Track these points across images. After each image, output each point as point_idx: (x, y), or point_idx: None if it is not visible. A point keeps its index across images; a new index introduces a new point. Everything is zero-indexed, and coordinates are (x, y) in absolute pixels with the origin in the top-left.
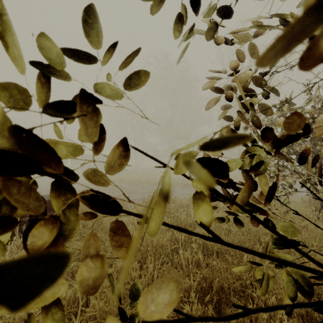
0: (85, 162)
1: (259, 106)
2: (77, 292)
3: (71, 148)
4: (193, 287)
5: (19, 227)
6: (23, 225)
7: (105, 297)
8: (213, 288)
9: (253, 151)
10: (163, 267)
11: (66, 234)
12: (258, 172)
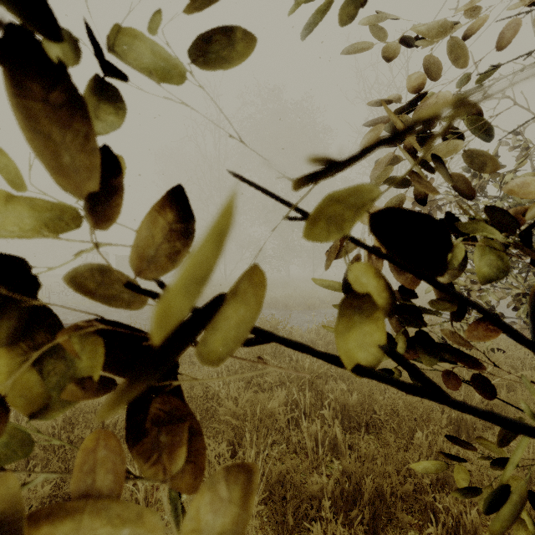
0: (87, 249)
1: (464, 150)
2: None
3: (54, 213)
4: (326, 491)
5: None
6: None
7: None
8: (362, 493)
9: (476, 233)
10: (272, 450)
11: (31, 438)
12: (496, 277)
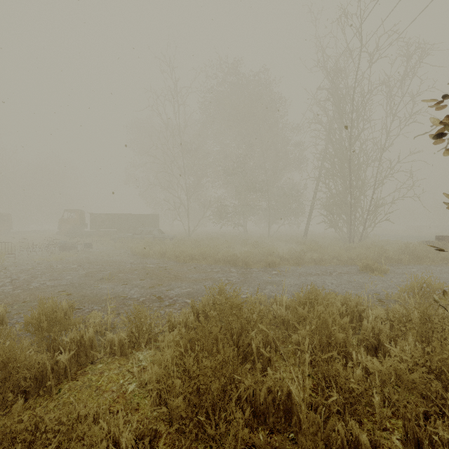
0: None
1: None
2: None
3: None
4: None
5: None
6: None
7: None
8: None
9: None
10: None
11: None
12: None
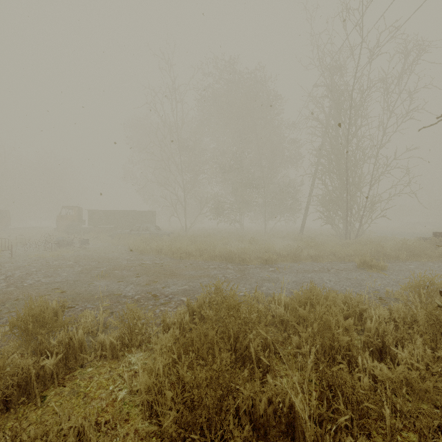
0: None
1: None
2: None
3: None
4: None
5: None
6: None
7: None
8: None
9: None
10: None
11: None
12: None
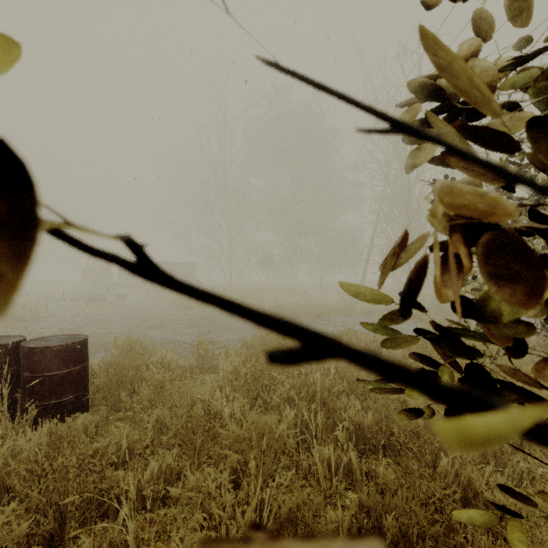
0: None
1: None
2: (104, 541)
3: None
4: (342, 528)
5: (11, 395)
6: (18, 391)
7: (164, 545)
8: (383, 532)
9: None
10: (280, 476)
11: None
12: None
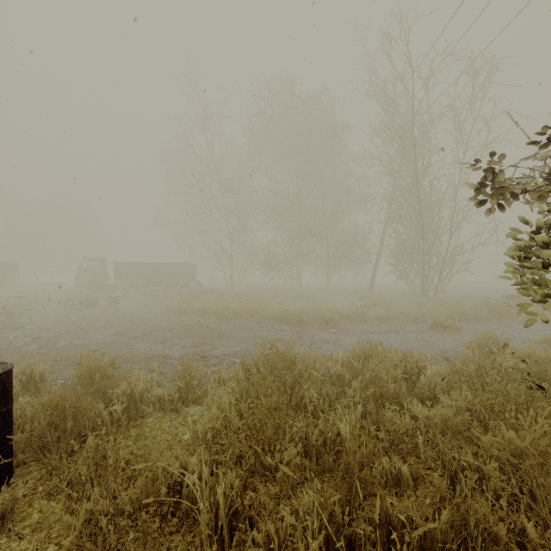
0: None
1: None
2: None
3: None
4: None
5: None
6: None
7: None
8: None
9: None
10: None
11: None
12: None
